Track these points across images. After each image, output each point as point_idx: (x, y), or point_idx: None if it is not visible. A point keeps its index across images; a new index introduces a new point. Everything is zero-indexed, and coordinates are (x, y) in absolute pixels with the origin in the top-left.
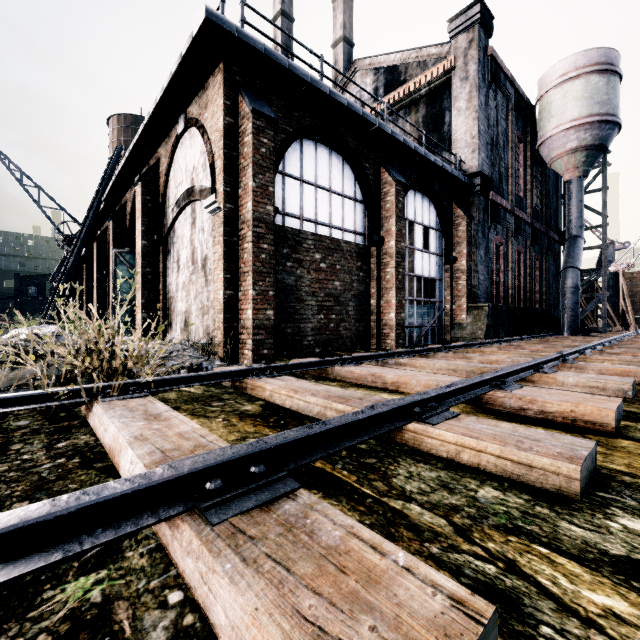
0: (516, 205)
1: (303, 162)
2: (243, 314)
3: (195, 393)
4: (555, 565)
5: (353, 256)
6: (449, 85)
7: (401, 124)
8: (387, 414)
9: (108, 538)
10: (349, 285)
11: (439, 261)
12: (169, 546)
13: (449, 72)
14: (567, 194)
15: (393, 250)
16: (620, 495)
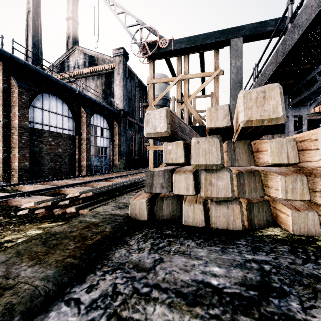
0: (140, 121)
1: (43, 102)
2: (13, 164)
3: None
4: None
5: (68, 139)
6: (113, 73)
7: (95, 81)
8: (58, 187)
9: (3, 200)
10: (66, 151)
11: (108, 141)
12: (11, 203)
13: (113, 69)
14: None
15: (85, 138)
16: None
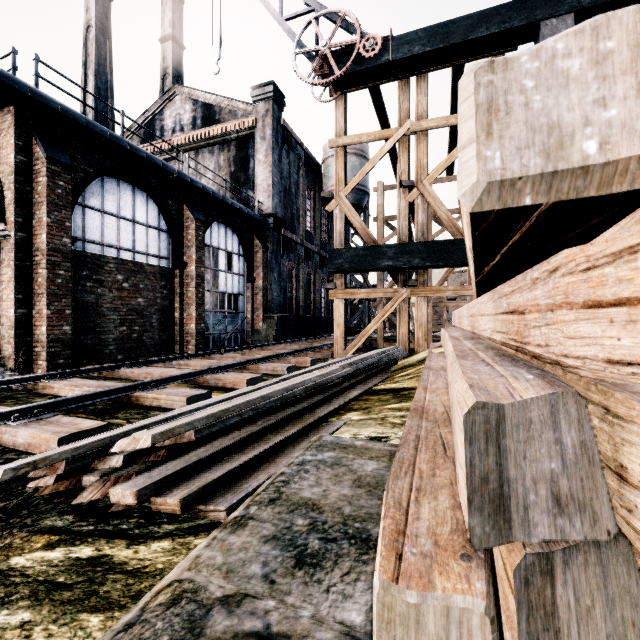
0: (307, 238)
1: (105, 196)
2: (37, 330)
3: None
4: None
5: (157, 277)
6: (253, 138)
7: (216, 157)
8: (122, 389)
9: None
10: (153, 301)
11: (242, 280)
12: None
13: (252, 128)
14: None
15: (194, 273)
16: None
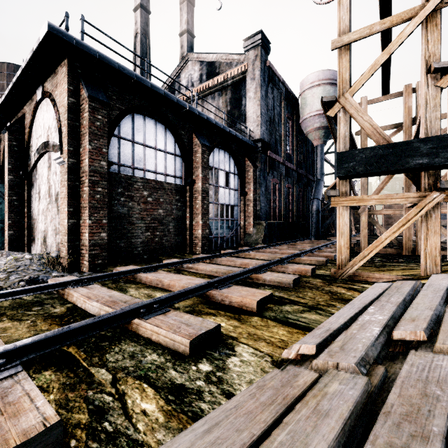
0: (287, 159)
1: (134, 129)
2: (83, 236)
3: (26, 300)
4: (143, 393)
5: (173, 192)
6: (245, 81)
7: (216, 101)
8: (121, 315)
9: None
10: (170, 212)
11: (236, 194)
12: None
13: (244, 73)
14: (315, 154)
15: (200, 189)
16: (216, 351)
